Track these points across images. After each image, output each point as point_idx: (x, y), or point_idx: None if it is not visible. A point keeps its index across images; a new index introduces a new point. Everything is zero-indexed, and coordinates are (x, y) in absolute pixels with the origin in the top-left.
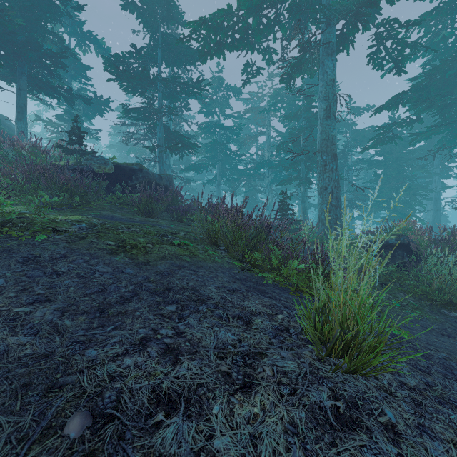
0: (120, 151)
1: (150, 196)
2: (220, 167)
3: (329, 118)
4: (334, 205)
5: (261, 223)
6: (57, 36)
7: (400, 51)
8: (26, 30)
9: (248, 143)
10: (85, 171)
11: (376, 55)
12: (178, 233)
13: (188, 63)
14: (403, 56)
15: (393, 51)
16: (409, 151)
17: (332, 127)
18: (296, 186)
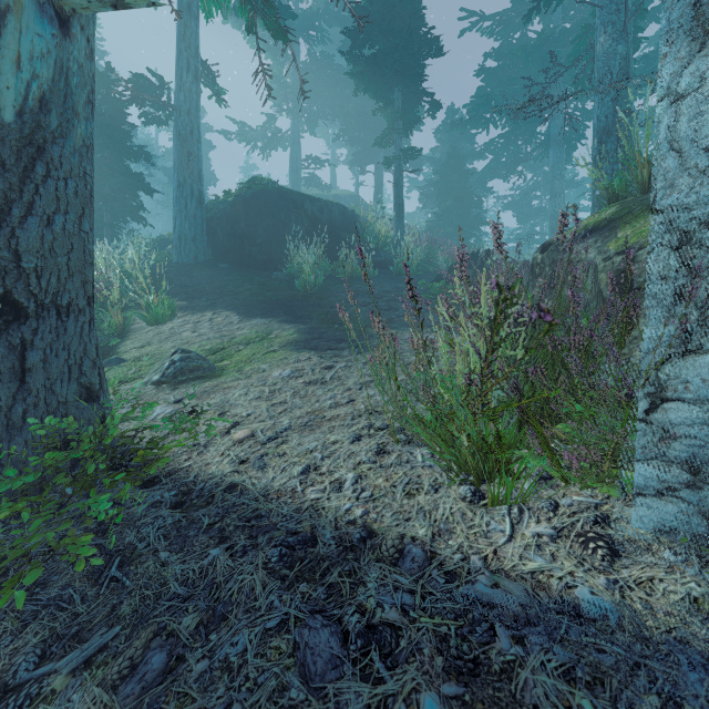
0: None
1: None
2: None
3: None
4: None
5: None
6: None
7: None
8: None
9: None
10: None
11: None
12: None
13: None
14: None
15: None
16: None
17: None
18: None
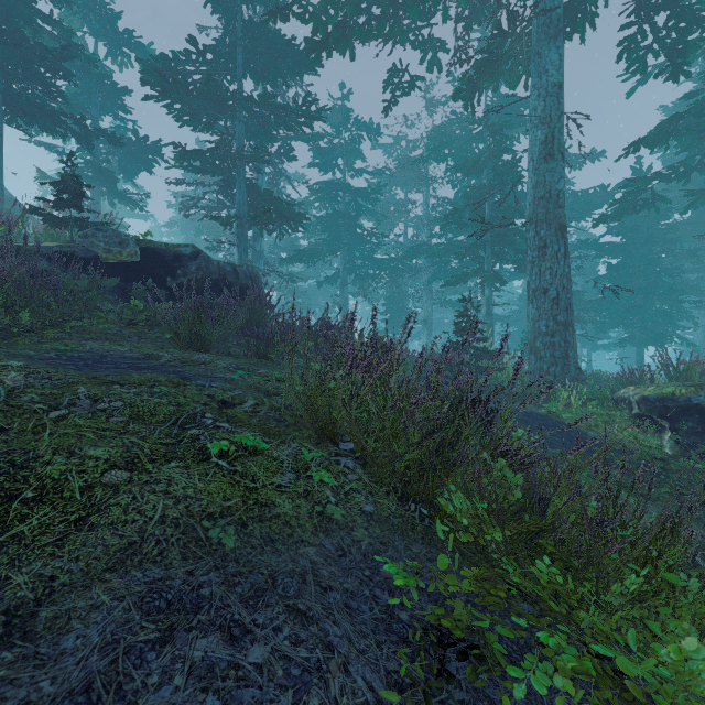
0: (186, 231)
1: (200, 308)
2: (345, 256)
3: (551, 157)
4: (562, 322)
5: (458, 389)
6: (59, 24)
7: (684, 33)
8: (1, 11)
9: (392, 218)
10: (54, 255)
11: (635, 42)
12: (238, 405)
13: (289, 75)
14: (688, 43)
15: (668, 34)
16: (668, 227)
17: (557, 174)
18: (475, 286)
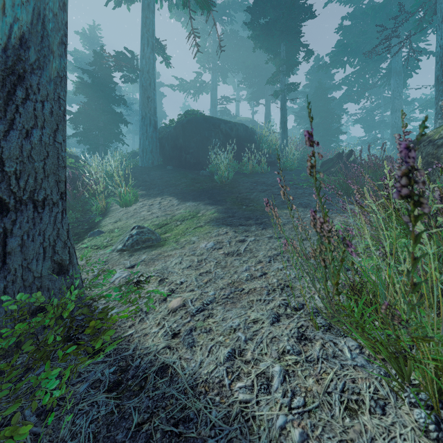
0: None
1: None
2: None
3: None
4: None
5: None
6: None
7: None
8: None
9: None
10: None
11: None
12: None
13: None
14: None
15: None
16: None
17: None
18: None
